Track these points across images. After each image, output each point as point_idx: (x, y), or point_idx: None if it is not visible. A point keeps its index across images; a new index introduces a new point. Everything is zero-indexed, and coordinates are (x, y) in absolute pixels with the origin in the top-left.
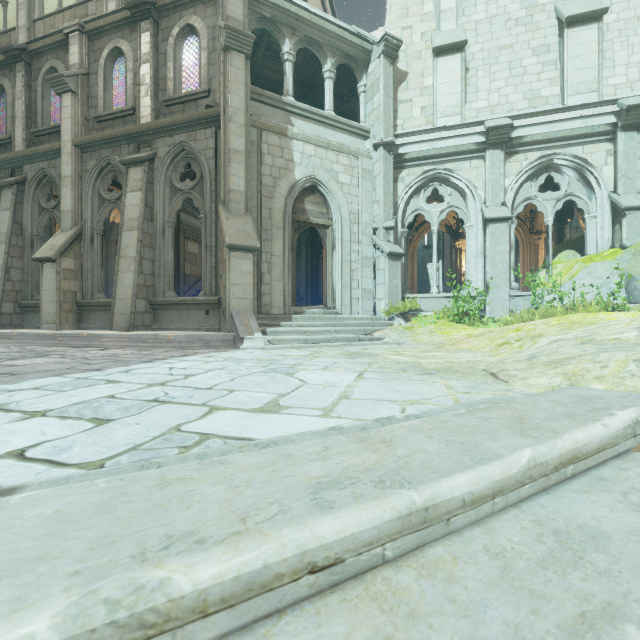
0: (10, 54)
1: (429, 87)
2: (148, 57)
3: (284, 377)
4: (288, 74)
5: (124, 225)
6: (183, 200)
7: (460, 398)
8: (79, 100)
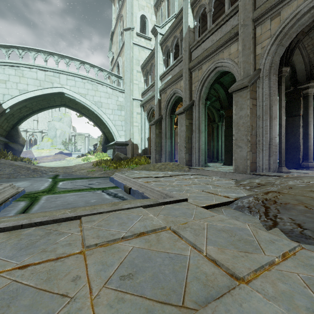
0: None
1: None
2: None
3: None
4: None
5: None
6: None
7: None
8: None
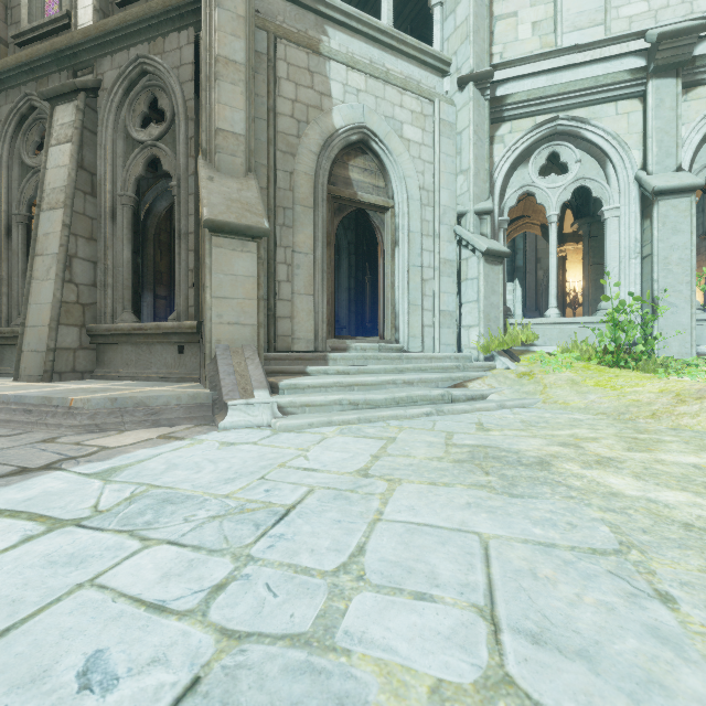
0: None
1: None
2: None
3: None
4: None
5: (43, 200)
6: (145, 160)
7: None
8: None
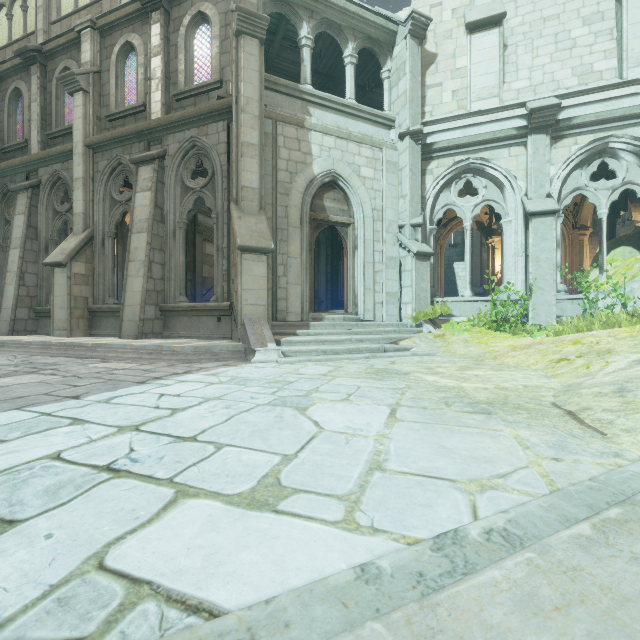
0: (25, 56)
1: (461, 68)
2: (159, 49)
3: (294, 416)
4: (306, 61)
5: (133, 227)
6: (194, 199)
7: (552, 474)
8: (91, 99)
